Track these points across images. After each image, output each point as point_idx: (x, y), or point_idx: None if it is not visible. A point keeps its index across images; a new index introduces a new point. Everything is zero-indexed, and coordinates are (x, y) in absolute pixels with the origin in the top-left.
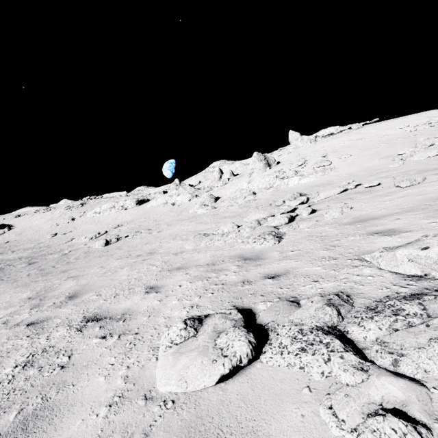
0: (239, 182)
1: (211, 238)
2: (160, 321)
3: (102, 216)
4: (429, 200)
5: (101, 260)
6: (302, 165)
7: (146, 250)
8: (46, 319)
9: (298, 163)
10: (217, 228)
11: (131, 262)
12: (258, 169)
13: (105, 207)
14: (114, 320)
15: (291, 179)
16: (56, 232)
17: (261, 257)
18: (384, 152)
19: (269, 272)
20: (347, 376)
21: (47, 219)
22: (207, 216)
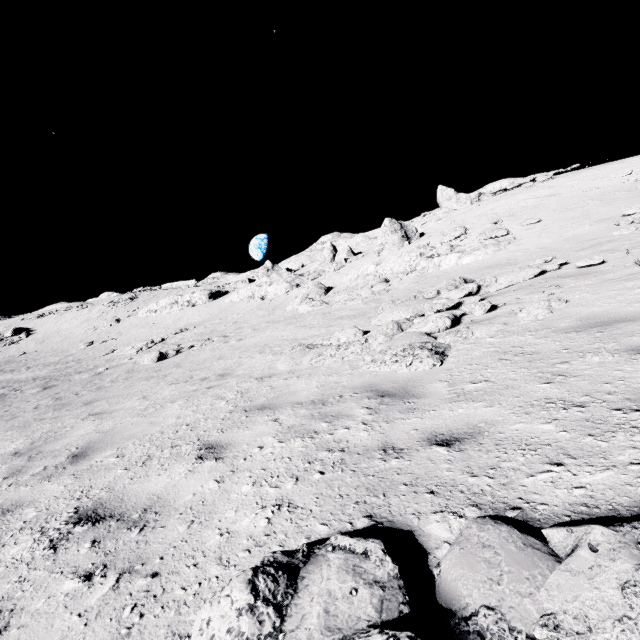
0: (362, 264)
1: (320, 352)
2: (209, 543)
3: (160, 316)
4: None
5: (147, 385)
6: (460, 237)
7: (217, 369)
8: (15, 506)
9: (455, 234)
10: (330, 336)
11: (190, 391)
12: (391, 244)
13: (163, 303)
14: (124, 525)
15: (444, 258)
16: (93, 339)
17: (412, 393)
18: (597, 214)
19: (436, 429)
20: None
21: (81, 320)
22: (313, 316)
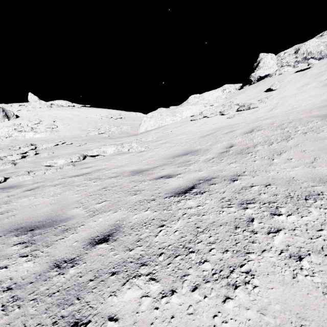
0: None
1: None
2: None
3: None
4: (75, 151)
5: None
6: (37, 124)
7: None
8: None
9: (35, 122)
10: None
11: None
12: None
13: None
14: None
15: (27, 133)
16: None
17: (4, 170)
18: (84, 127)
19: (9, 172)
20: (26, 176)
21: None
22: None
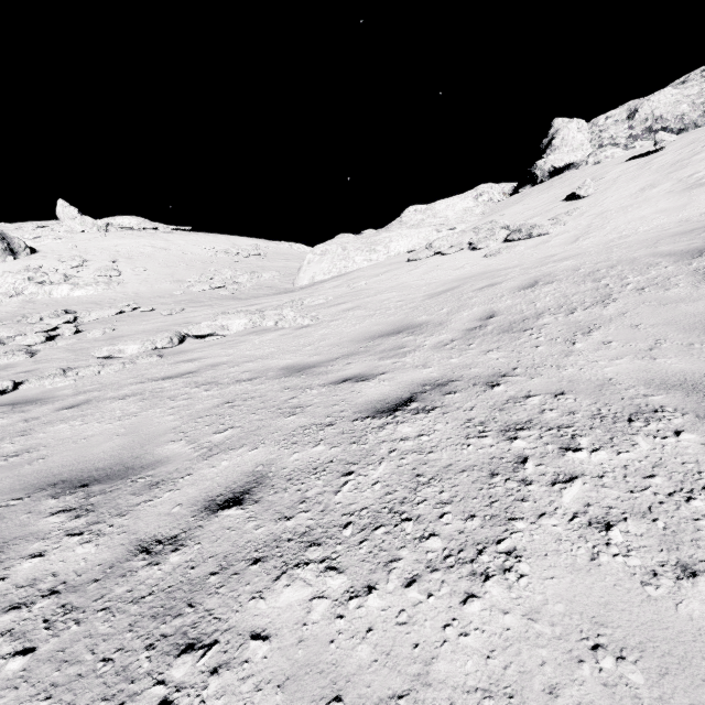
0: None
1: None
2: None
3: None
4: (161, 326)
5: None
6: (78, 268)
7: None
8: None
9: (72, 264)
10: None
11: None
12: None
13: None
14: None
15: (57, 287)
16: None
17: (11, 367)
18: (179, 275)
19: (22, 371)
20: (59, 379)
21: None
22: None
